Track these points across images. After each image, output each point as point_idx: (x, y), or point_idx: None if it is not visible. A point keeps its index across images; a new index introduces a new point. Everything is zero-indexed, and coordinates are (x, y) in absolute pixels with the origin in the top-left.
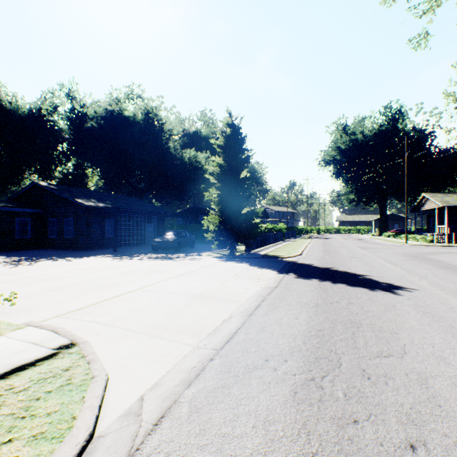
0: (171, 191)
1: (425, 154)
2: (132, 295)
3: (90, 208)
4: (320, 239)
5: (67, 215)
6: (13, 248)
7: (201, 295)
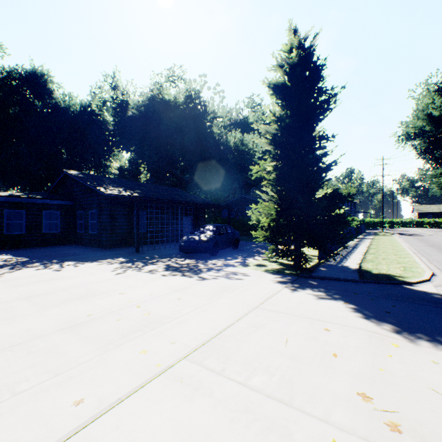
0: (215, 182)
1: None
2: None
3: (114, 198)
4: (409, 236)
5: (92, 206)
6: (41, 243)
7: None
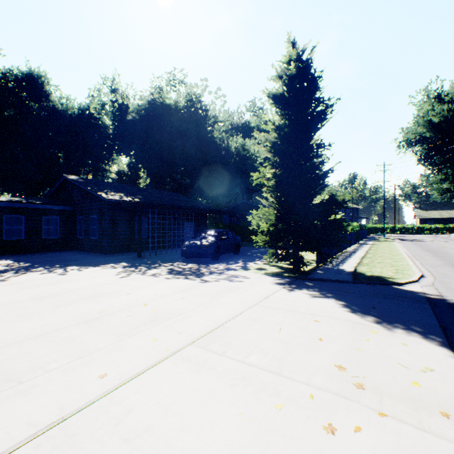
0: (216, 187)
1: None
2: None
3: (116, 204)
4: (408, 242)
5: (93, 212)
6: (41, 249)
7: None
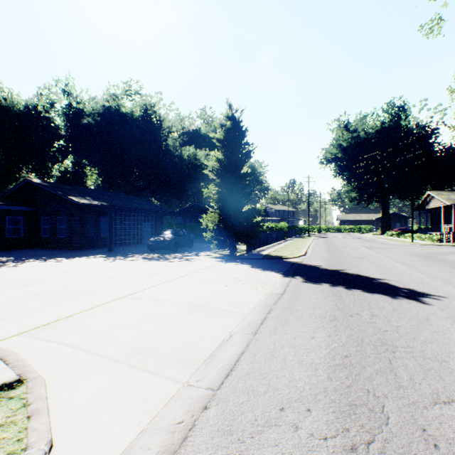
0: (170, 190)
1: (429, 151)
2: (117, 304)
3: (84, 206)
4: (322, 238)
5: (60, 213)
6: (4, 247)
7: (196, 305)
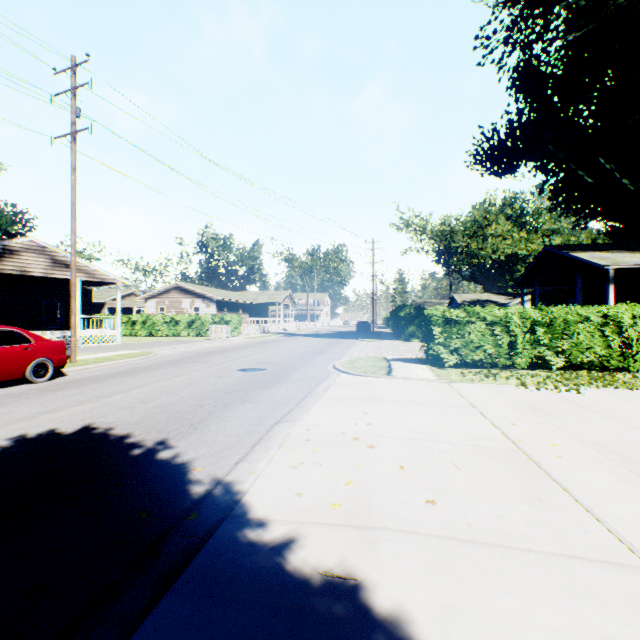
0: None
1: None
2: (453, 400)
3: None
4: None
5: None
6: None
7: (371, 399)
